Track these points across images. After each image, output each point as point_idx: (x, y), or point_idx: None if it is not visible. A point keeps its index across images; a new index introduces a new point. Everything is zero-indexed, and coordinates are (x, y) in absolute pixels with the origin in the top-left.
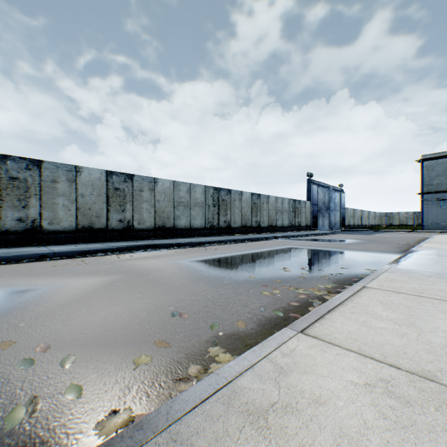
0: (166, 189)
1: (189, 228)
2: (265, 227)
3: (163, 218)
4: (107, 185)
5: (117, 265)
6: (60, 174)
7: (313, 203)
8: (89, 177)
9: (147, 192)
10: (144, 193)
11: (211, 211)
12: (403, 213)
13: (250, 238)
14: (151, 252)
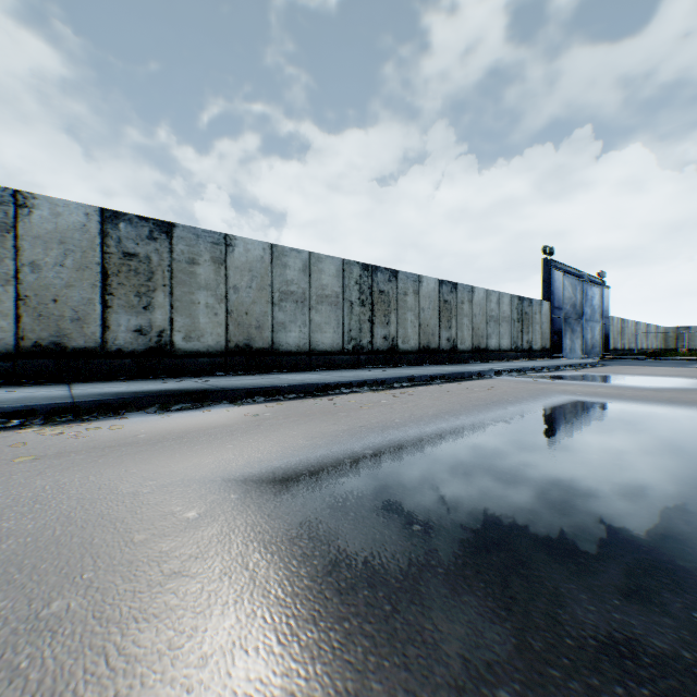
0: (254, 262)
1: (308, 350)
2: (466, 350)
3: (248, 328)
4: (103, 244)
5: None
6: None
7: (555, 305)
8: (54, 221)
9: (208, 266)
10: (201, 268)
11: (357, 314)
12: None
13: (445, 374)
14: (170, 416)
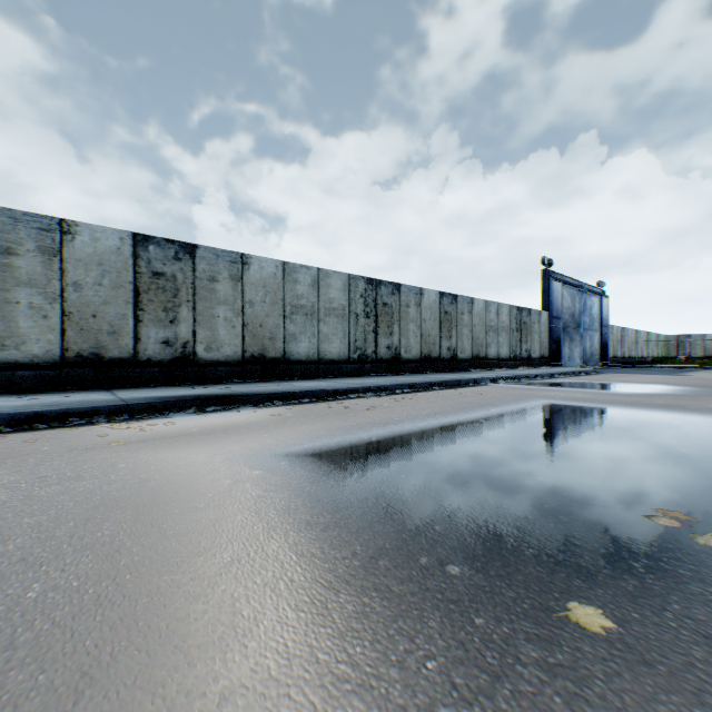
0: (268, 279)
1: (316, 359)
2: (466, 359)
3: (262, 339)
4: (135, 265)
5: (39, 475)
6: (22, 236)
7: (554, 315)
8: (94, 245)
9: (227, 283)
10: (221, 284)
11: (362, 326)
12: (711, 335)
13: (443, 381)
14: (208, 416)
